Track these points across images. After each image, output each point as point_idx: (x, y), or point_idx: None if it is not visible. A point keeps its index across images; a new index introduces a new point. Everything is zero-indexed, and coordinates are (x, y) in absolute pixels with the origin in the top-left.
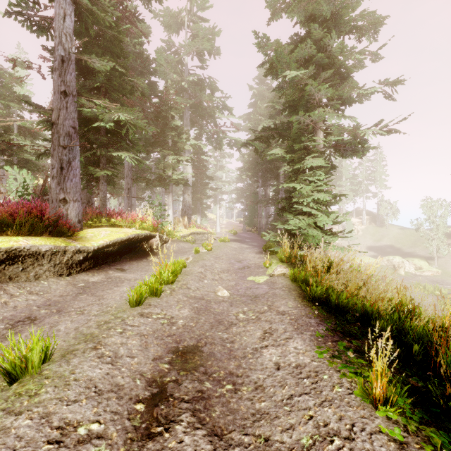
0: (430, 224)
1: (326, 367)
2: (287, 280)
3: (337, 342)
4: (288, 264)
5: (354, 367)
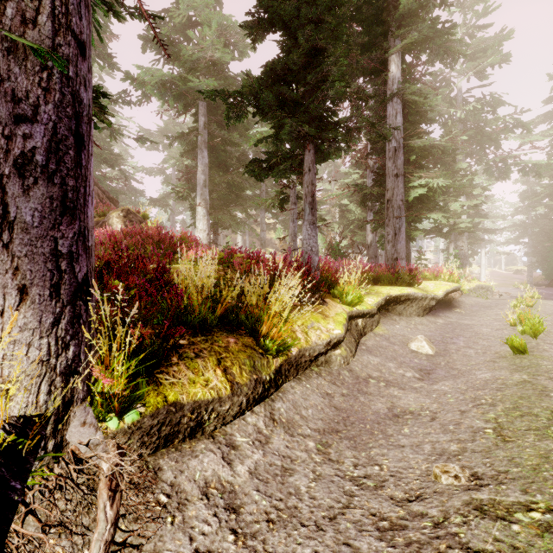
0: None
1: None
2: None
3: None
4: None
5: None
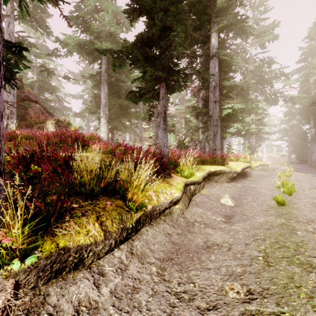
0: None
1: None
2: None
3: None
4: None
5: None
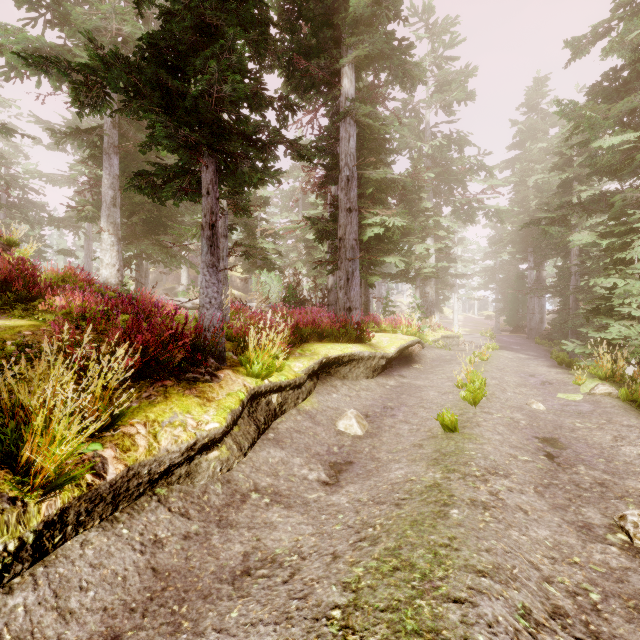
0: None
1: None
2: (615, 400)
3: None
4: (610, 383)
5: None
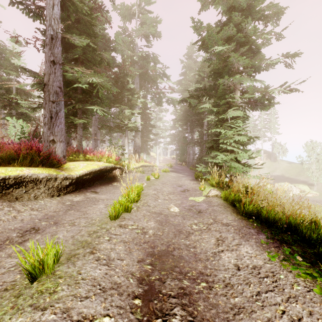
0: (311, 159)
1: (279, 268)
2: (219, 199)
3: (278, 247)
4: (217, 188)
5: (304, 269)
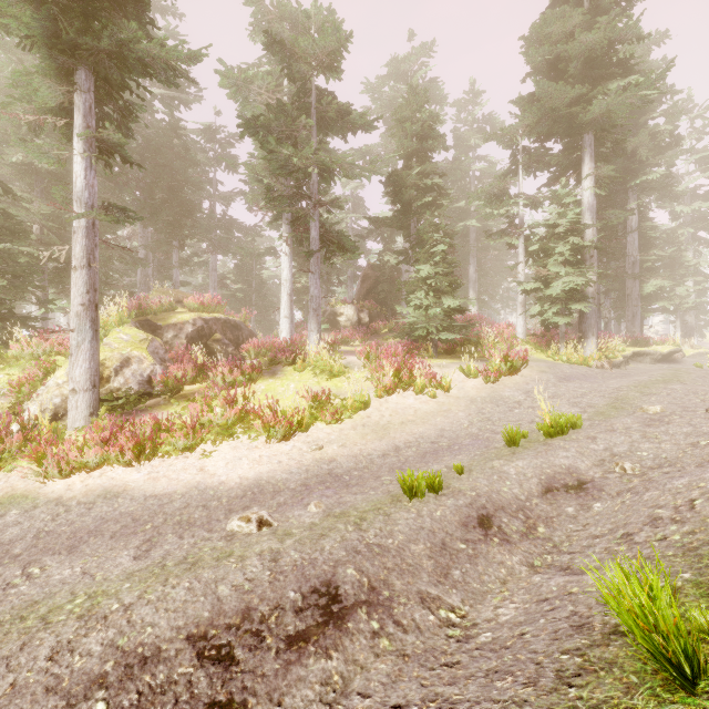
0: None
1: None
2: None
3: None
4: None
5: None
